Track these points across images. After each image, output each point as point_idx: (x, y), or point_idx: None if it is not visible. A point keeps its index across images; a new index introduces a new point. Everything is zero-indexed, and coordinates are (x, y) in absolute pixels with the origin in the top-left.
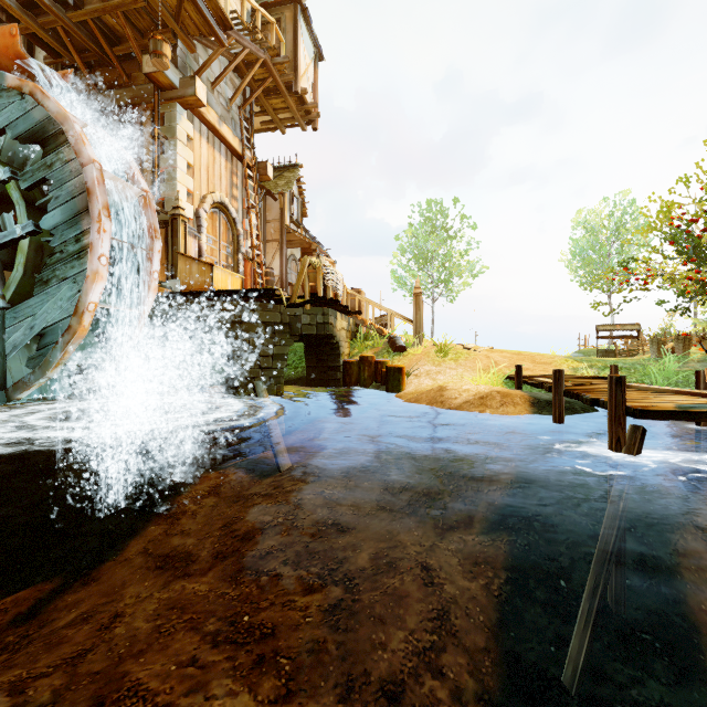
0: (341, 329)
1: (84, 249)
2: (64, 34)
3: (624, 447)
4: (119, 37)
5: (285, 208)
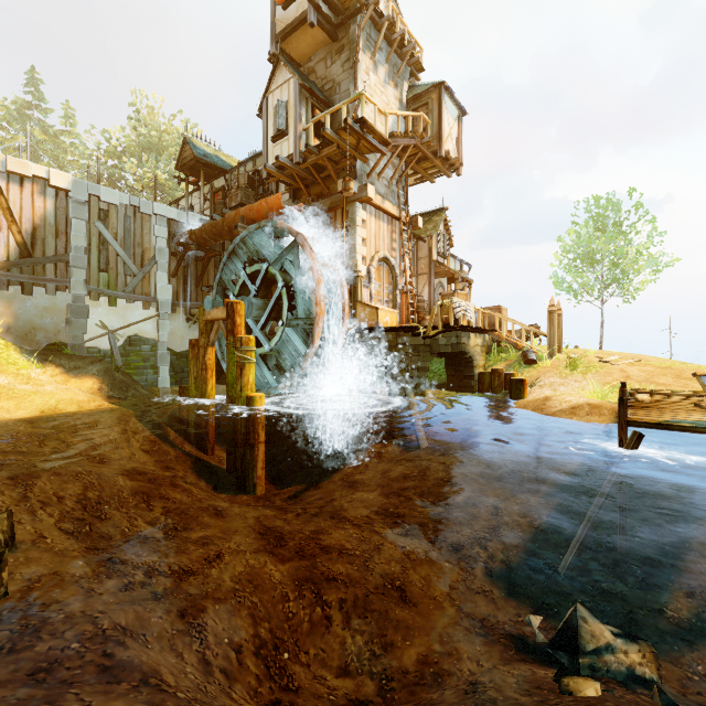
0: (475, 346)
1: (312, 312)
2: (296, 176)
3: (625, 445)
4: (324, 167)
5: (433, 247)
